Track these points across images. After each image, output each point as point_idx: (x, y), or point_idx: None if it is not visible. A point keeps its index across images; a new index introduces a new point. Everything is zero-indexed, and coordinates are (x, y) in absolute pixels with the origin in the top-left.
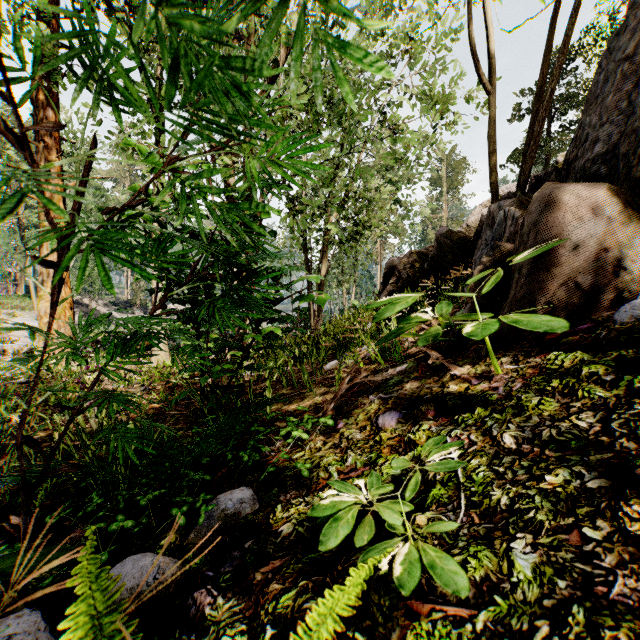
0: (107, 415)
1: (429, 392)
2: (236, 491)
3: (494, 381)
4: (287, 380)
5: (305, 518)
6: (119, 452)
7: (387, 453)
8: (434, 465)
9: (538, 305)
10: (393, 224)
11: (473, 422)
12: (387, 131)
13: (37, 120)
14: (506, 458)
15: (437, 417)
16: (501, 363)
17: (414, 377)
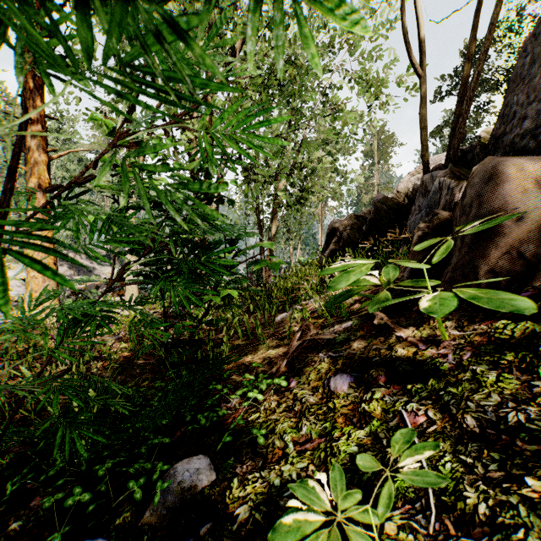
0: (77, 369)
1: (377, 354)
2: (193, 460)
3: (442, 347)
4: (242, 331)
5: (262, 500)
6: (66, 444)
7: (342, 423)
8: (408, 473)
9: (480, 272)
10: (332, 190)
11: (428, 394)
12: (328, 110)
13: (25, 100)
14: (471, 445)
15: (388, 383)
16: (446, 327)
17: (360, 335)
